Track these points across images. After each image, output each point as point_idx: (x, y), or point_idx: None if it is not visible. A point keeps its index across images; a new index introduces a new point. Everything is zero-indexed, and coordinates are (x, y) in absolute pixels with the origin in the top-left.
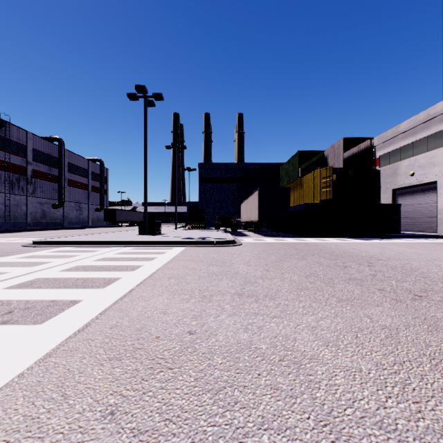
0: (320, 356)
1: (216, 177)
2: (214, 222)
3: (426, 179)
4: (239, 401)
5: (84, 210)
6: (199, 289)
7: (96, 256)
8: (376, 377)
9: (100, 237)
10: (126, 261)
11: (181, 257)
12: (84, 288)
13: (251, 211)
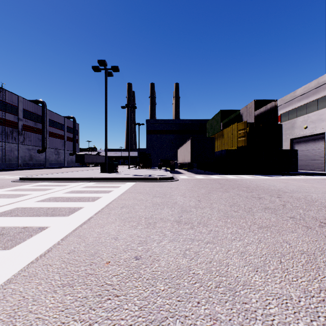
0: (252, 282)
1: (159, 130)
2: (157, 163)
3: (316, 131)
4: None
5: (61, 154)
6: (145, 217)
7: (66, 189)
8: (307, 306)
9: (71, 174)
10: (89, 194)
11: (131, 190)
12: (52, 216)
13: (185, 155)
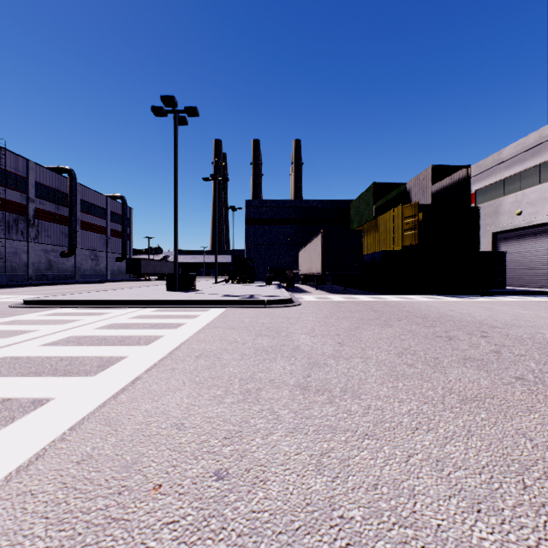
0: (475, 543)
1: (267, 218)
2: (264, 275)
3: (538, 219)
4: None
5: (102, 259)
6: (241, 378)
7: (102, 321)
8: None
9: (114, 294)
10: (141, 330)
11: (218, 322)
12: (65, 376)
13: (312, 261)
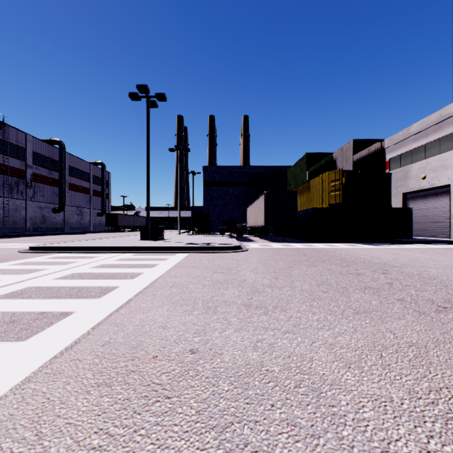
0: (342, 381)
1: (221, 181)
2: (219, 227)
3: (439, 183)
4: (250, 443)
5: (86, 214)
6: (203, 299)
7: (95, 263)
8: (411, 409)
9: (100, 242)
10: (125, 269)
11: (184, 263)
12: (78, 299)
13: (257, 216)
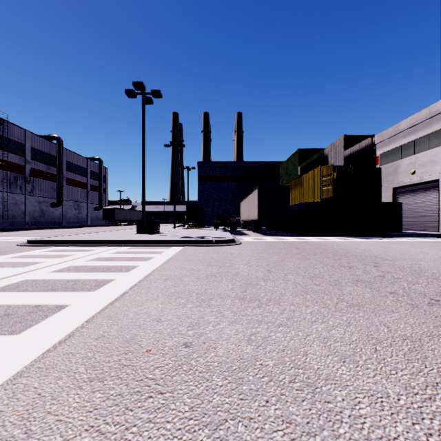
0: (337, 375)
1: (215, 176)
2: (213, 221)
3: (428, 177)
4: None
5: (83, 208)
6: (197, 292)
7: (91, 256)
8: (408, 405)
9: (97, 236)
10: (121, 262)
11: (178, 256)
12: (73, 292)
13: (251, 210)
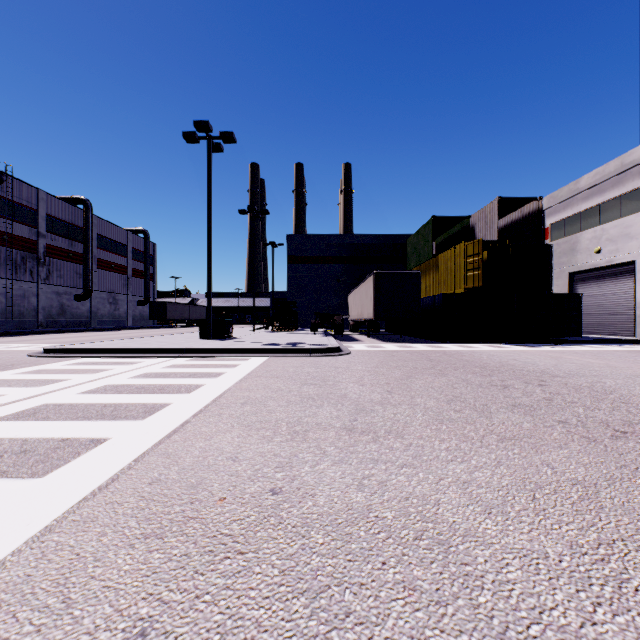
0: (480, 531)
1: (312, 256)
2: (309, 321)
3: (619, 258)
4: (353, 612)
5: (121, 303)
6: (288, 421)
7: (135, 371)
8: (572, 568)
9: (142, 342)
10: (179, 379)
11: (260, 372)
12: (114, 420)
13: (364, 305)
